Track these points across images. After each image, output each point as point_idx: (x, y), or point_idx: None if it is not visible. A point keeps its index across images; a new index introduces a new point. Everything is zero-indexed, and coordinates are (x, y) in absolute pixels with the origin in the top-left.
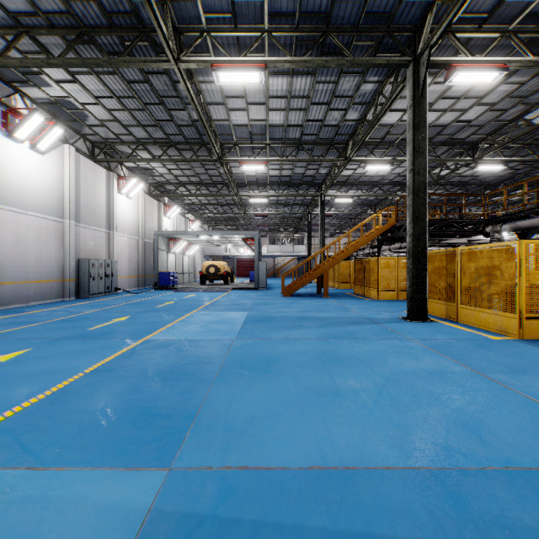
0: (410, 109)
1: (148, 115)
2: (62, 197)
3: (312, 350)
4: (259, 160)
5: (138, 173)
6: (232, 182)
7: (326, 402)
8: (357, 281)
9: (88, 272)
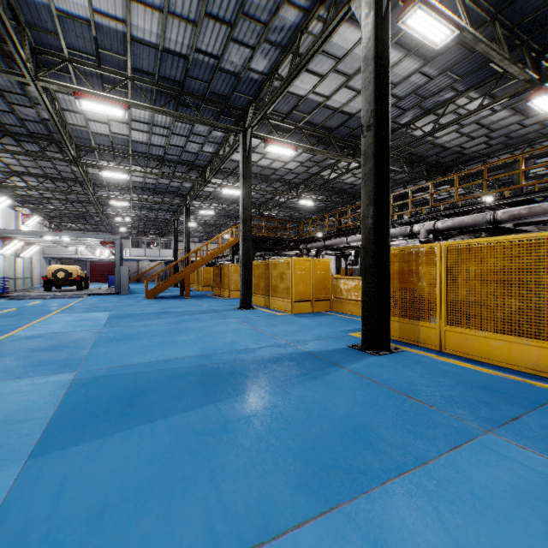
0: (241, 164)
1: None
2: None
3: (165, 328)
4: (122, 169)
5: None
6: (87, 182)
7: (166, 345)
8: (216, 284)
9: None
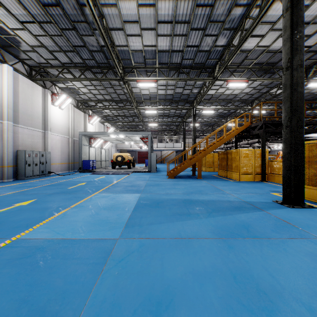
0: (287, 12)
1: (66, 41)
2: (2, 104)
3: (217, 269)
4: (151, 79)
5: (68, 93)
6: (132, 98)
7: None
8: (220, 167)
9: (24, 160)
